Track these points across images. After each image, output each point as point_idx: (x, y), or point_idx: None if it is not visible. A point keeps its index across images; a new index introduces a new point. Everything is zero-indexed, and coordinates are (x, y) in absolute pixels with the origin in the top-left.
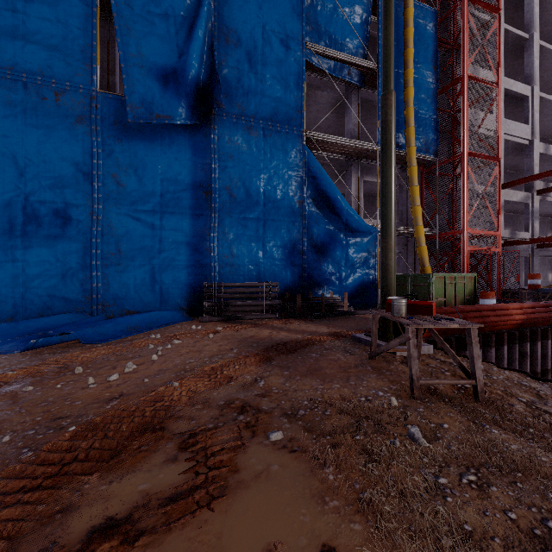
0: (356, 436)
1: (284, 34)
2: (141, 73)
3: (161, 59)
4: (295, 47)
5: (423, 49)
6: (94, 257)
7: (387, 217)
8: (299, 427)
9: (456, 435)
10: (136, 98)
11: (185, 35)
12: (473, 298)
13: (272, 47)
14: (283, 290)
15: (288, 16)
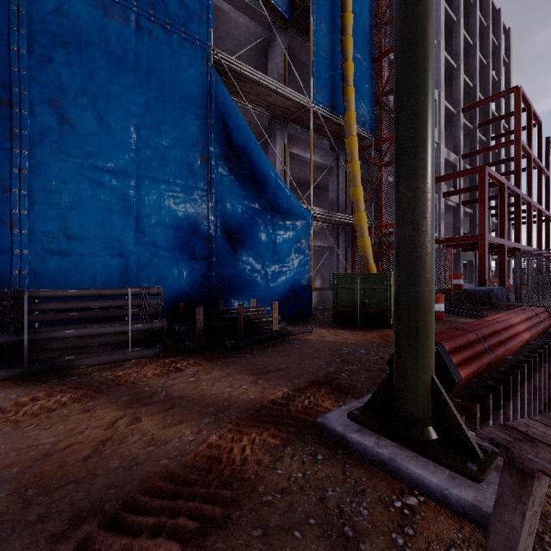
0: None
1: None
2: None
3: None
4: None
5: None
6: None
7: (420, 123)
8: None
9: None
10: None
11: None
12: None
13: None
14: (174, 299)
15: None
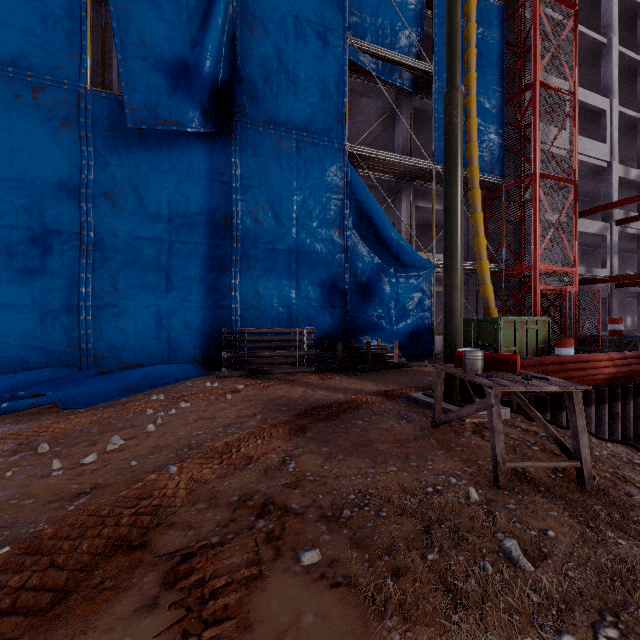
0: (427, 555)
1: (321, 25)
2: (142, 67)
3: (169, 50)
4: (335, 41)
5: (487, 50)
6: (83, 296)
7: (452, 246)
8: (344, 539)
9: (569, 549)
10: (137, 98)
11: (199, 22)
12: (547, 347)
13: (308, 40)
14: (320, 337)
15: (326, 4)
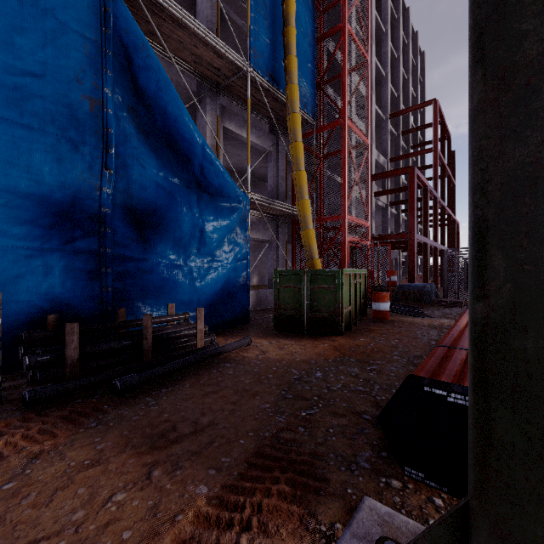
0: None
1: None
2: None
3: None
4: None
5: None
6: None
7: None
8: None
9: None
10: None
11: None
12: (364, 301)
13: None
14: (39, 309)
15: None
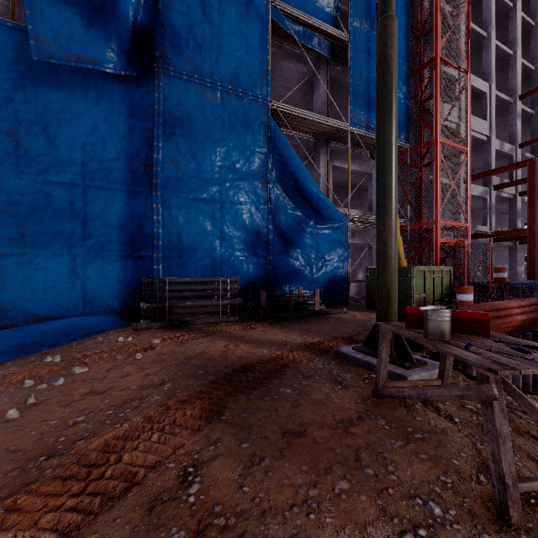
0: None
1: None
2: None
3: None
4: (258, 0)
5: None
6: None
7: (387, 189)
8: None
9: None
10: (45, 30)
11: None
12: (449, 293)
13: None
14: (244, 286)
15: None
